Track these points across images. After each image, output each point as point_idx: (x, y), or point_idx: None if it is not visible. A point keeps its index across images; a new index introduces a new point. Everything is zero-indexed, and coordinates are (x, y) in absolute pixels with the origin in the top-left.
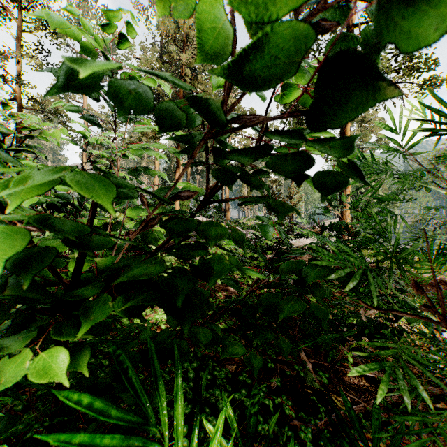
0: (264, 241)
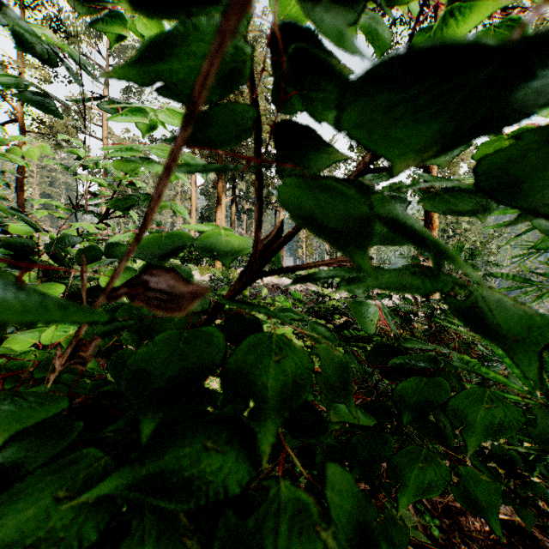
0: (331, 302)
